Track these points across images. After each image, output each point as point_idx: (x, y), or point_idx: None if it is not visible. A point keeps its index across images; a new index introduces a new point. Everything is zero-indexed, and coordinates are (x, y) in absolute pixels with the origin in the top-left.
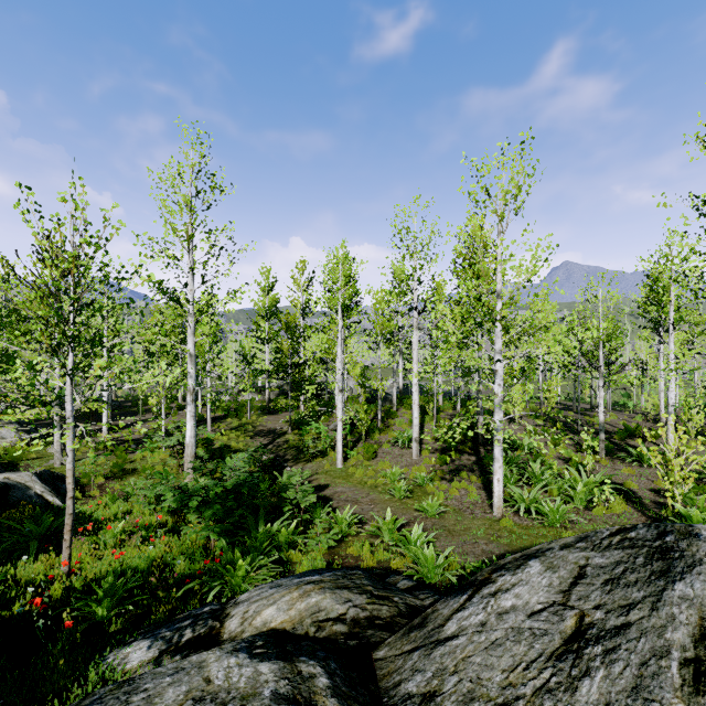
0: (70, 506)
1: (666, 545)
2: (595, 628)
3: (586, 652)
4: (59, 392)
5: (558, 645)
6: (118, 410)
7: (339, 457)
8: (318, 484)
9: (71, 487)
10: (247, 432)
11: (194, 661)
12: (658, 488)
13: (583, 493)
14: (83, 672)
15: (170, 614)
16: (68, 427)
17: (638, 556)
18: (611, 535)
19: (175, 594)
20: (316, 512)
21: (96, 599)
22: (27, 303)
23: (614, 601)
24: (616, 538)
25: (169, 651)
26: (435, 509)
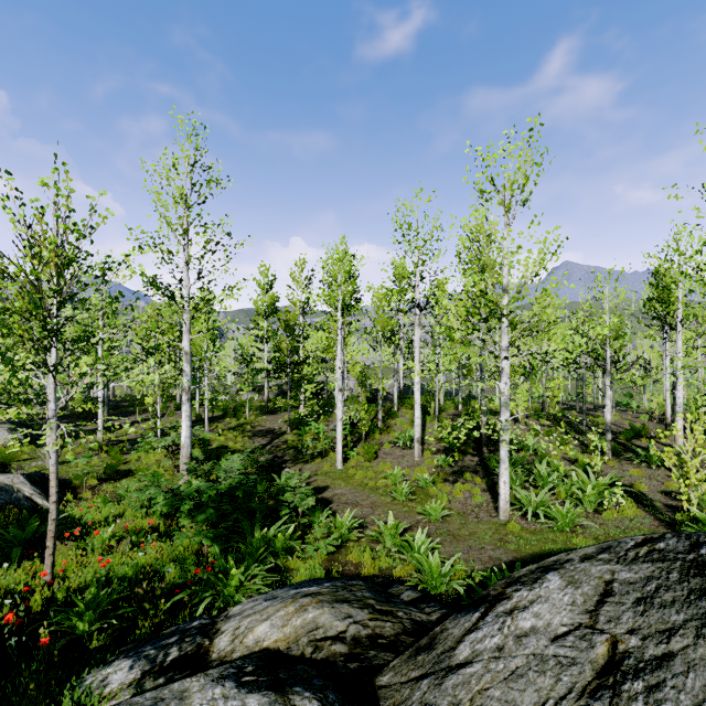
0: (53, 511)
1: (702, 558)
2: (631, 658)
3: (624, 688)
4: (40, 390)
5: (590, 679)
6: (115, 410)
7: (338, 458)
8: (317, 486)
9: (54, 490)
10: (245, 433)
11: (176, 690)
12: (668, 490)
13: (592, 496)
14: (56, 697)
15: (157, 628)
16: (51, 427)
17: (671, 571)
18: (637, 546)
19: (163, 606)
20: (314, 515)
21: (78, 612)
22: (3, 294)
23: (651, 625)
24: (642, 550)
25: (152, 672)
26: (438, 512)
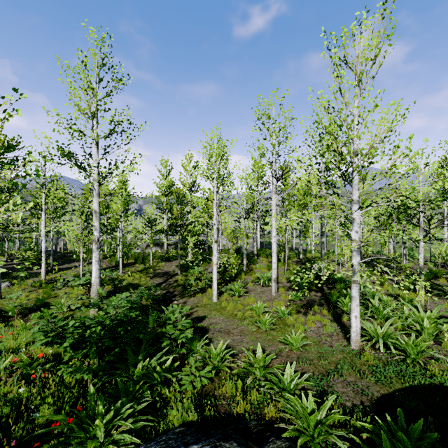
0: None
1: None
2: None
3: None
4: None
5: None
6: (62, 259)
7: (214, 293)
8: (197, 316)
9: None
10: (148, 274)
11: None
12: None
13: (431, 329)
14: None
15: None
16: None
17: None
18: None
19: None
20: (192, 344)
21: None
22: None
23: None
24: None
25: None
26: (298, 342)
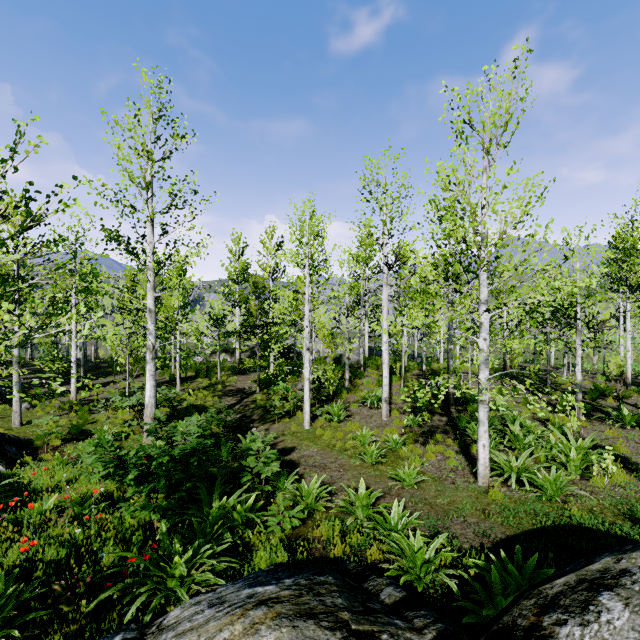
0: None
1: None
2: None
3: None
4: None
5: None
6: (94, 371)
7: (306, 417)
8: (284, 447)
9: None
10: (216, 392)
11: None
12: None
13: (578, 461)
14: None
15: (75, 638)
16: None
17: None
18: None
19: (85, 607)
20: (279, 481)
21: None
22: None
23: None
24: None
25: None
26: (412, 477)
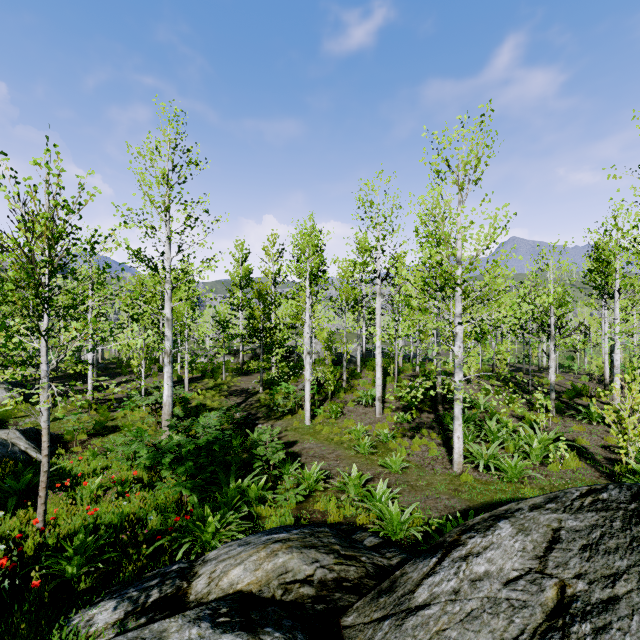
0: (44, 464)
1: None
2: (579, 601)
3: (573, 630)
4: (33, 352)
5: (541, 621)
6: (104, 372)
7: (307, 415)
8: (287, 441)
9: (46, 445)
10: (222, 392)
11: (155, 630)
12: (608, 444)
13: (538, 450)
14: (45, 636)
15: (140, 572)
16: (43, 387)
17: (614, 519)
18: (582, 496)
19: (145, 551)
20: (284, 467)
21: (67, 556)
22: None
23: (596, 570)
24: (587, 500)
25: (134, 612)
26: (398, 464)
